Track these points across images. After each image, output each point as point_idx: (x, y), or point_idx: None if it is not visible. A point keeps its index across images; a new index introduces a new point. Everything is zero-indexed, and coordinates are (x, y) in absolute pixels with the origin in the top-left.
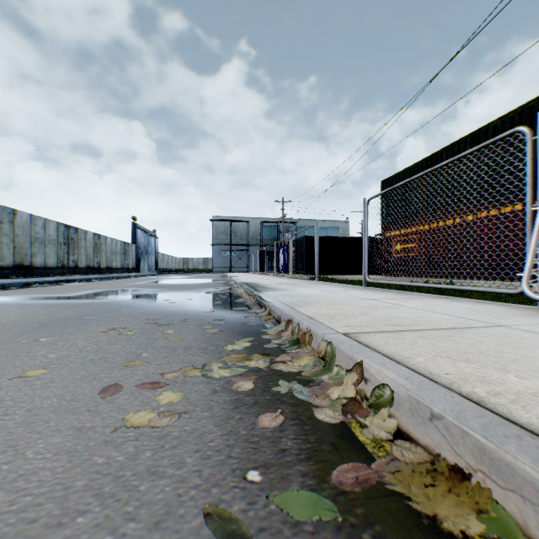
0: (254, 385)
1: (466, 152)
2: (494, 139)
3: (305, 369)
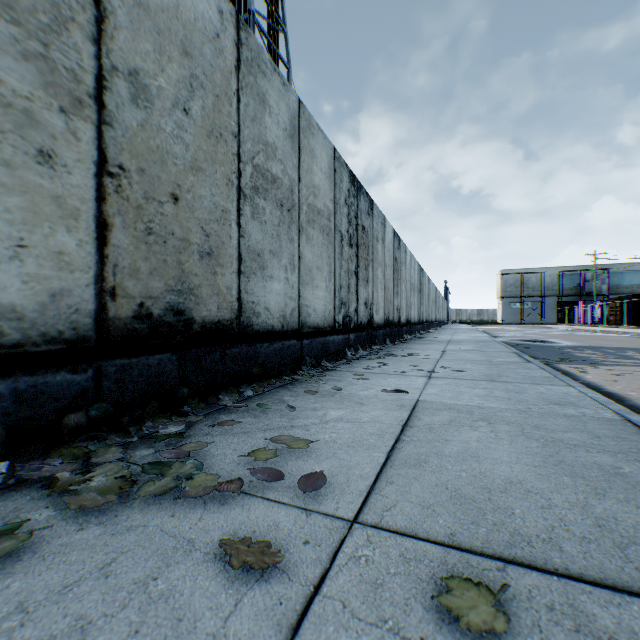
0: None
1: None
2: None
3: None
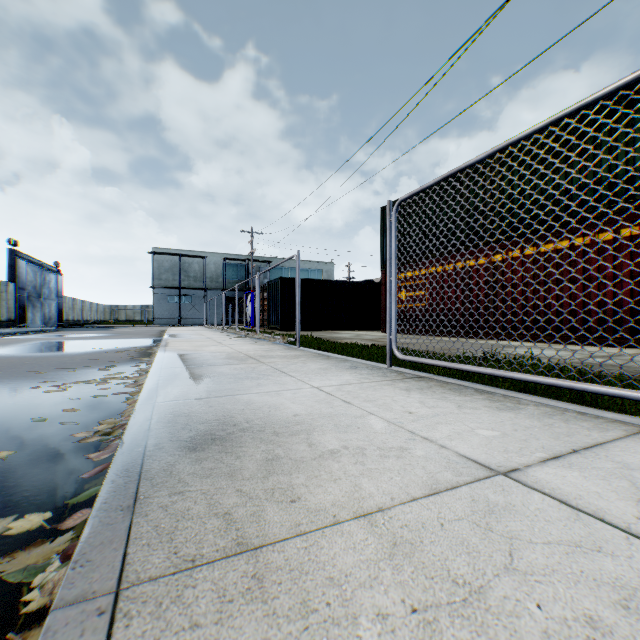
0: None
1: None
2: None
3: None
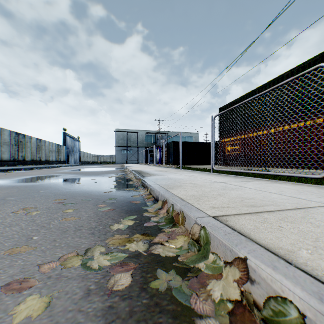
0: (132, 278)
1: (282, 82)
2: (304, 72)
3: (181, 252)
